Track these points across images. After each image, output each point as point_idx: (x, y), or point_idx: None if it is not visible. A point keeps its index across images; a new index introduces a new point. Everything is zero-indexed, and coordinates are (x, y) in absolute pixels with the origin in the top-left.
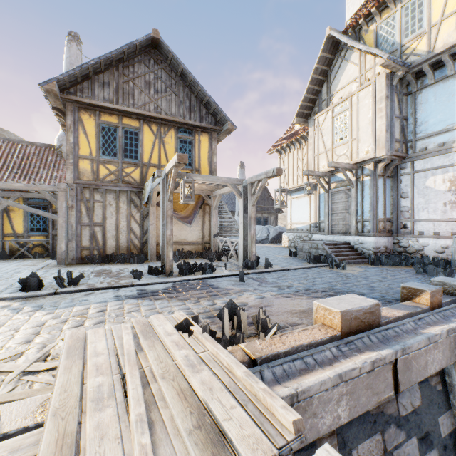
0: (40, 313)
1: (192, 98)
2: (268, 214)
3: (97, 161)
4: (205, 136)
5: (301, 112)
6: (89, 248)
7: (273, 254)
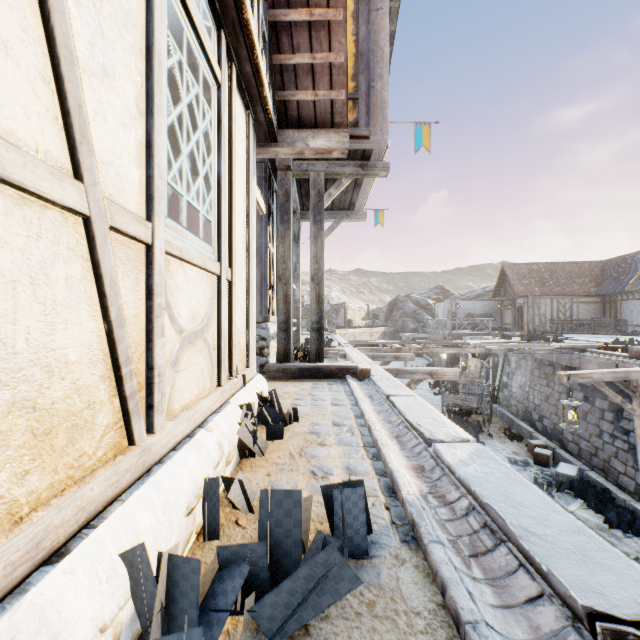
0: None
1: None
2: None
3: None
4: None
5: None
6: None
7: None
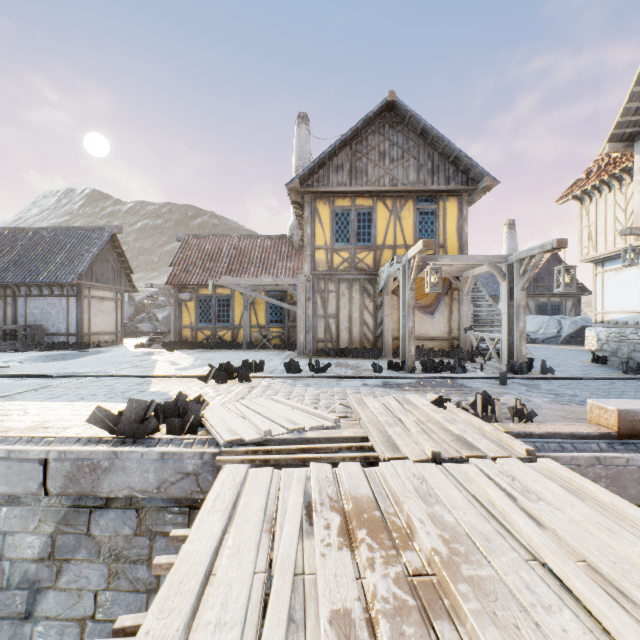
0: (311, 389)
1: (435, 157)
2: (561, 298)
3: (331, 250)
4: (452, 201)
5: (619, 133)
6: (324, 340)
7: (563, 358)
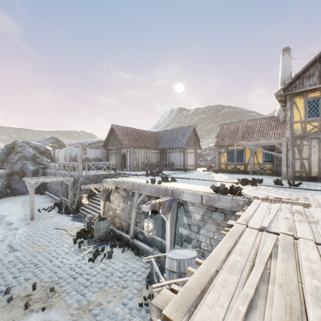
0: (287, 191)
1: None
2: None
3: (304, 122)
4: None
5: None
6: (299, 172)
7: None
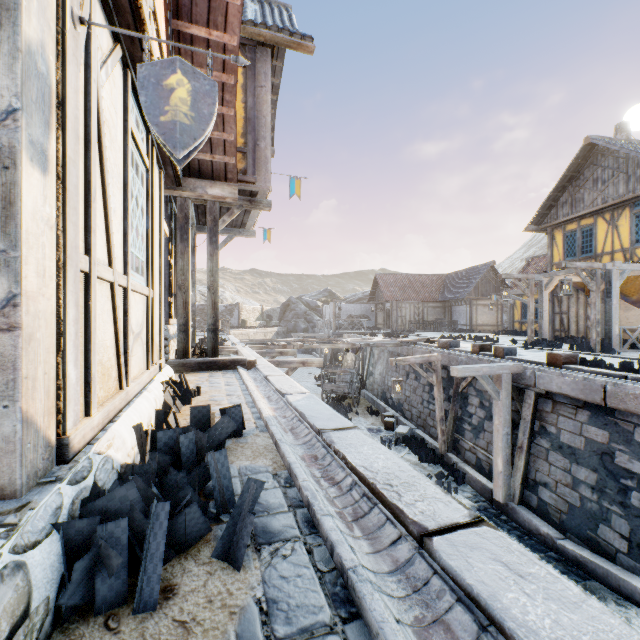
0: None
1: None
2: None
3: None
4: None
5: None
6: (558, 330)
7: None
